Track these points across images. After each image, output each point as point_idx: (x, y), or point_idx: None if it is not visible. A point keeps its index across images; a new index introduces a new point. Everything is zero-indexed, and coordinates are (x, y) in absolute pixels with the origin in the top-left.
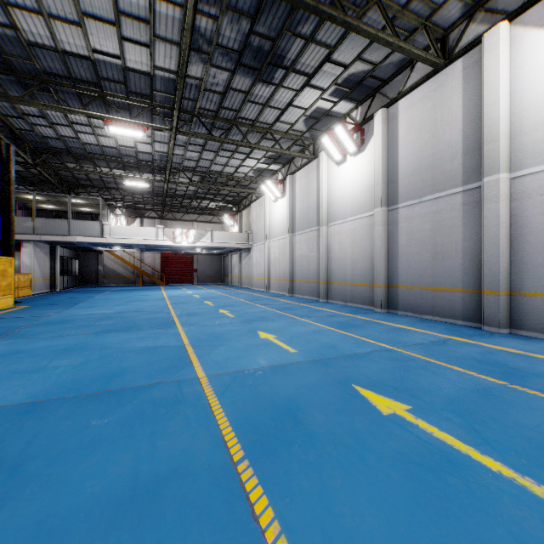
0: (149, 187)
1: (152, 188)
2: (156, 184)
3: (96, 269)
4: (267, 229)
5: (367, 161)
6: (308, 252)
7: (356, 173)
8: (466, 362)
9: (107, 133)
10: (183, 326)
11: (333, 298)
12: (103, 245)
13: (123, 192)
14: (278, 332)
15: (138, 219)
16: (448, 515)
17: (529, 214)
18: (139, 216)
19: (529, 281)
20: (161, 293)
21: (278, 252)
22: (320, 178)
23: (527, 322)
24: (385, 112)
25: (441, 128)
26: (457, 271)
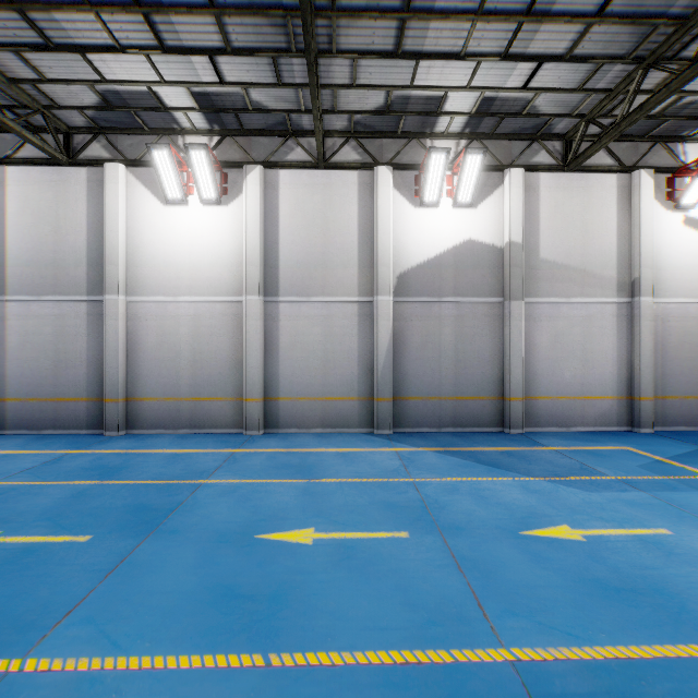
0: None
1: None
2: None
3: None
4: None
5: None
6: None
7: None
8: (74, 474)
9: None
10: None
11: None
12: None
13: None
14: None
15: None
16: (20, 577)
17: (140, 334)
18: None
19: (141, 389)
20: None
21: None
22: None
23: (139, 422)
24: None
25: (65, 228)
26: (82, 380)
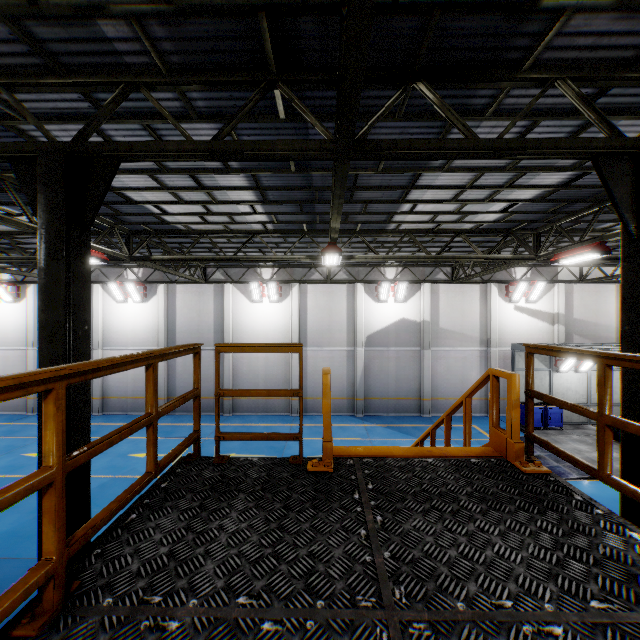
0: None
1: None
2: None
3: None
4: None
5: (150, 311)
6: None
7: (139, 316)
8: None
9: None
10: None
11: (111, 411)
12: None
13: None
14: (143, 451)
15: None
16: None
17: (239, 366)
18: None
19: None
20: None
21: (3, 364)
22: (95, 306)
23: (239, 409)
24: (167, 286)
25: (203, 314)
26: (212, 388)
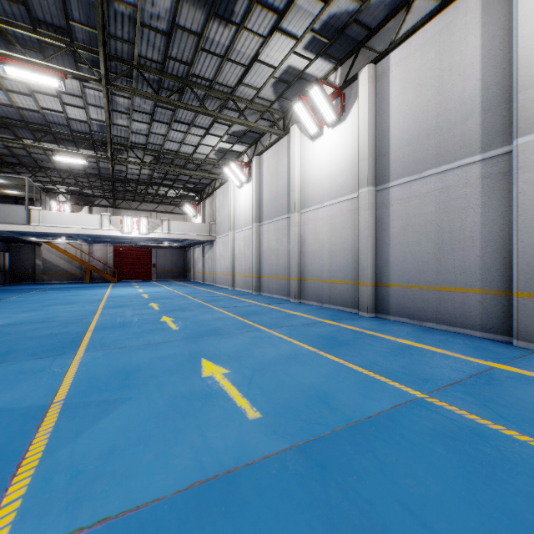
0: (93, 168)
1: (98, 169)
2: (102, 164)
3: (33, 263)
4: (231, 219)
5: (349, 133)
6: (277, 243)
7: (335, 148)
8: None
9: (21, 87)
10: (86, 351)
11: (307, 298)
12: (35, 235)
13: (63, 174)
14: (233, 361)
15: (85, 207)
16: None
17: None
18: (88, 204)
19: None
20: (104, 292)
21: (243, 244)
22: (292, 156)
23: None
24: (372, 69)
25: (450, 81)
26: (473, 266)
